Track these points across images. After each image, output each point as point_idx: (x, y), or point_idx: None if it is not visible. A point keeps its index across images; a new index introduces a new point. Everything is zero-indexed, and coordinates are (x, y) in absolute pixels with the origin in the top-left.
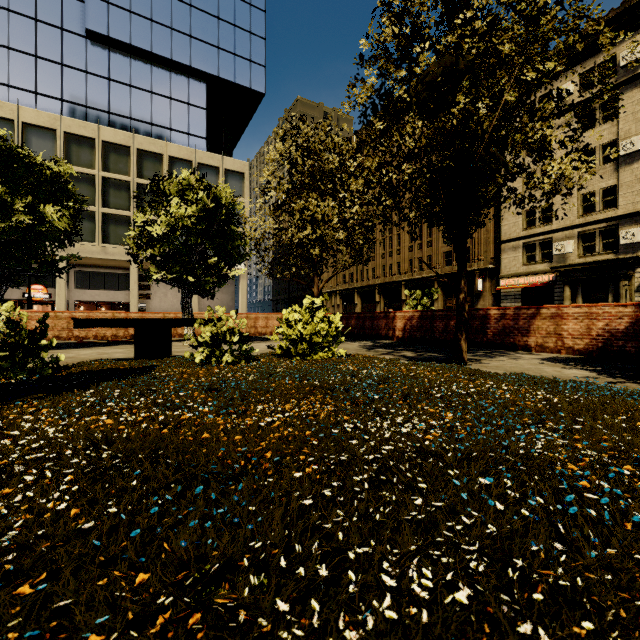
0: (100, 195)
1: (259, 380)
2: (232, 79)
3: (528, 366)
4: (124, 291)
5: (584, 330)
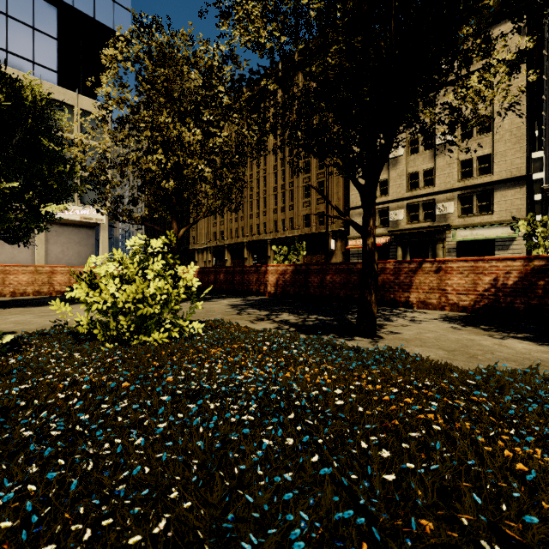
0: None
1: None
2: (91, 14)
3: (452, 336)
4: None
5: (470, 285)
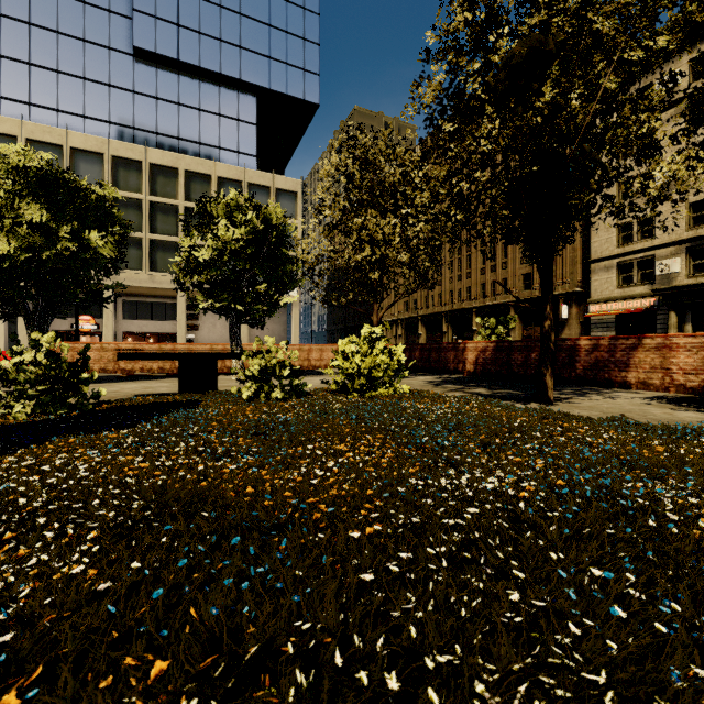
0: (147, 220)
1: (311, 420)
2: (284, 91)
3: (629, 407)
4: (172, 321)
5: (699, 364)
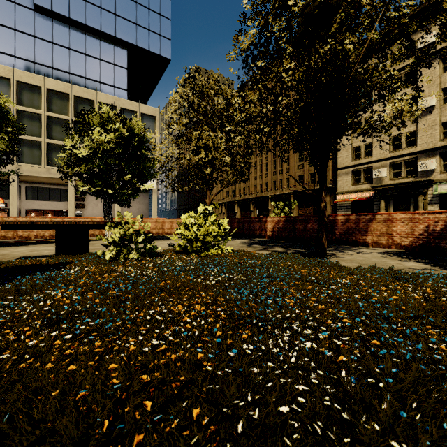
0: (45, 129)
1: (157, 278)
2: (146, 48)
3: (374, 259)
4: (64, 202)
5: (409, 231)
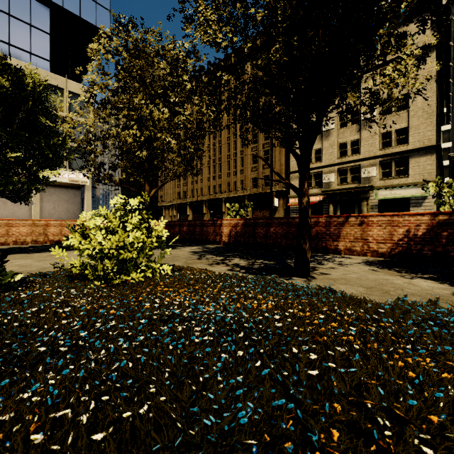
0: None
1: None
2: (77, 13)
3: (371, 276)
4: None
5: (387, 236)
